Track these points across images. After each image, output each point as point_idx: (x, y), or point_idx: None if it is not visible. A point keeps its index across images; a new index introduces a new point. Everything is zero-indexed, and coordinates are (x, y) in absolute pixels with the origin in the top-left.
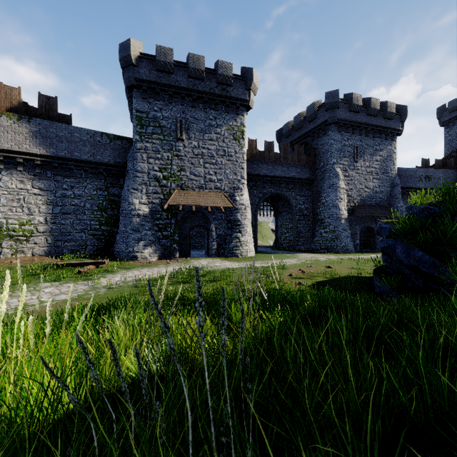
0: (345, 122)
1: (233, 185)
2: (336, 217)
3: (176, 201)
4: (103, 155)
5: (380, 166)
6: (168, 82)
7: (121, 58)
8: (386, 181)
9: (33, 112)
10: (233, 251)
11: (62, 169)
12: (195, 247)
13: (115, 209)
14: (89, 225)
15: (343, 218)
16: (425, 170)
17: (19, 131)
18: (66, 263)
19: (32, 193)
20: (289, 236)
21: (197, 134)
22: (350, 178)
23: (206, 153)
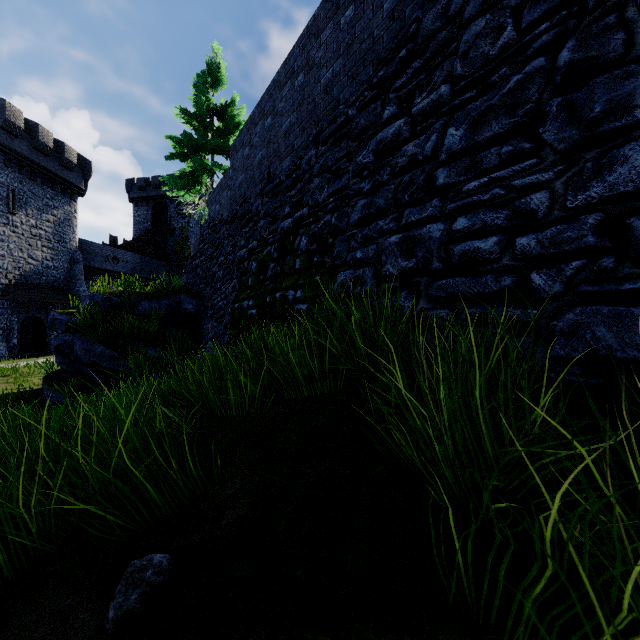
0: None
1: None
2: None
3: None
4: None
5: (54, 231)
6: None
7: None
8: (64, 253)
9: None
10: None
11: None
12: None
13: None
14: None
15: None
16: (113, 249)
17: None
18: None
19: None
20: None
21: None
22: (0, 237)
23: None
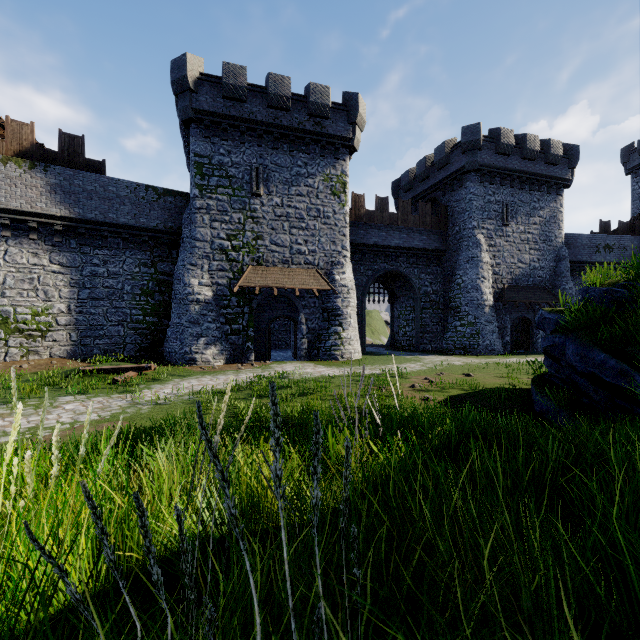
0: (491, 169)
1: (330, 258)
2: (477, 304)
3: (251, 282)
4: (149, 217)
5: (540, 232)
6: (239, 114)
7: (173, 80)
8: (549, 252)
9: (51, 157)
10: (330, 352)
11: (91, 237)
12: (277, 346)
13: (165, 293)
14: (129, 315)
15: (487, 306)
16: (604, 237)
17: (32, 184)
18: (97, 369)
19: (50, 271)
20: (410, 331)
21: (280, 187)
22: (497, 248)
23: (292, 214)
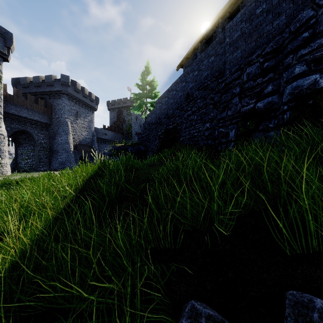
0: (72, 96)
1: None
2: (68, 149)
3: None
4: None
5: (88, 125)
6: None
7: None
8: (90, 133)
9: None
10: None
11: None
12: None
13: None
14: None
15: (72, 151)
16: (105, 130)
17: None
18: None
19: None
20: (31, 161)
21: None
22: (74, 128)
23: None
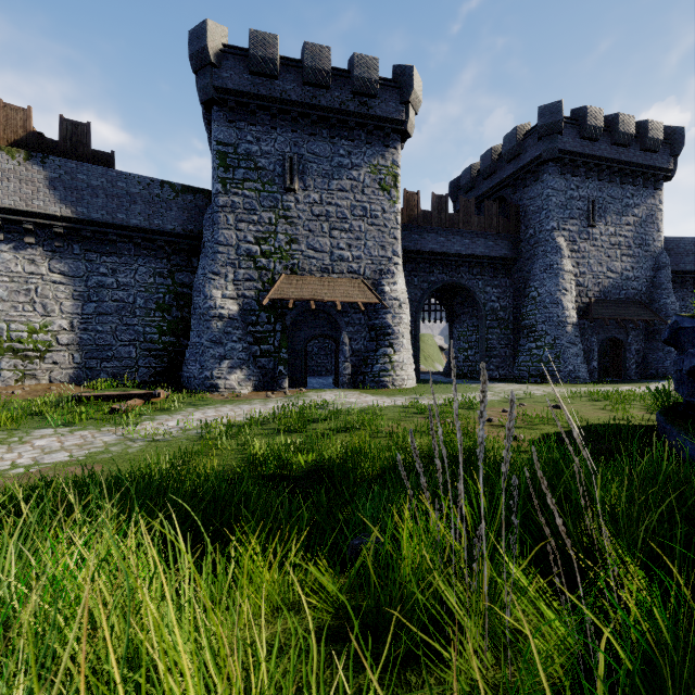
0: (574, 157)
1: (379, 266)
2: (558, 321)
3: (283, 293)
4: (165, 218)
5: (634, 234)
6: (269, 93)
7: (191, 54)
8: (645, 259)
9: (51, 148)
10: (379, 378)
11: (98, 242)
12: (316, 372)
13: (184, 308)
14: (142, 333)
15: (570, 324)
16: None
17: (27, 178)
18: (95, 396)
19: (49, 281)
20: (473, 355)
21: (318, 181)
22: (581, 254)
23: (333, 213)
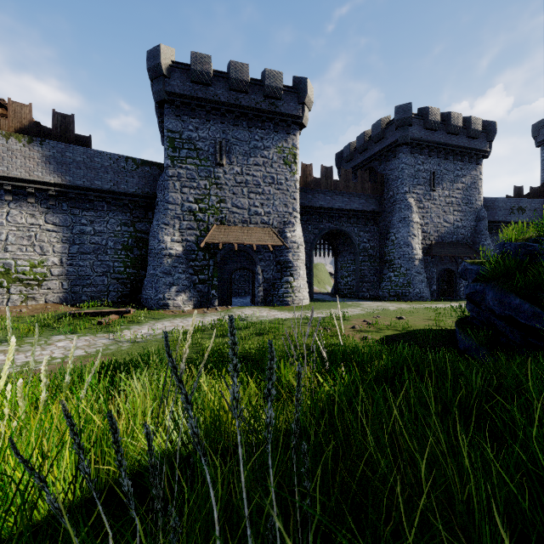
0: (420, 142)
1: (283, 219)
2: (409, 257)
3: (215, 239)
4: (129, 184)
5: (462, 196)
6: (205, 96)
7: (149, 67)
8: (470, 213)
9: (46, 133)
10: (283, 299)
11: (80, 201)
12: (237, 294)
13: (142, 248)
14: (112, 267)
15: (417, 259)
16: (518, 200)
17: (30, 156)
18: (84, 312)
19: (45, 230)
20: (351, 281)
21: (240, 158)
22: (425, 210)
23: (250, 181)
